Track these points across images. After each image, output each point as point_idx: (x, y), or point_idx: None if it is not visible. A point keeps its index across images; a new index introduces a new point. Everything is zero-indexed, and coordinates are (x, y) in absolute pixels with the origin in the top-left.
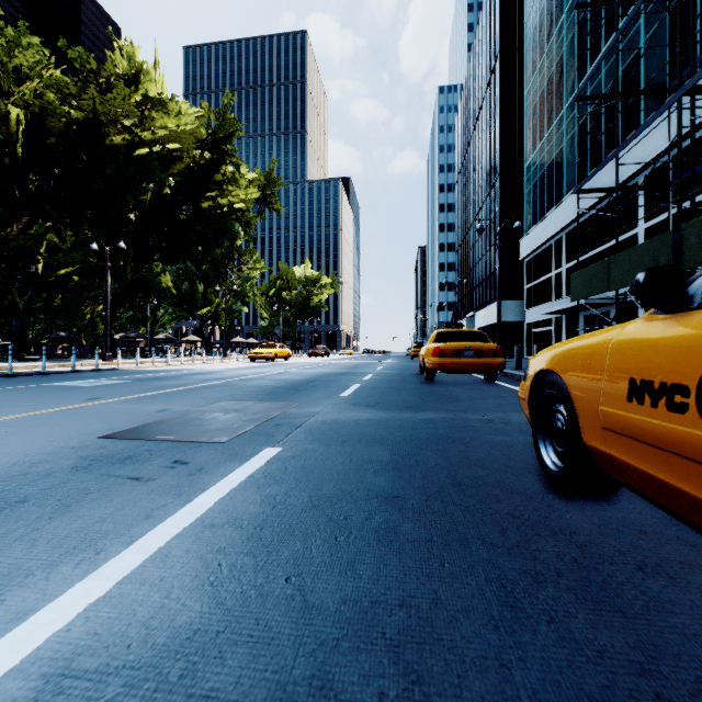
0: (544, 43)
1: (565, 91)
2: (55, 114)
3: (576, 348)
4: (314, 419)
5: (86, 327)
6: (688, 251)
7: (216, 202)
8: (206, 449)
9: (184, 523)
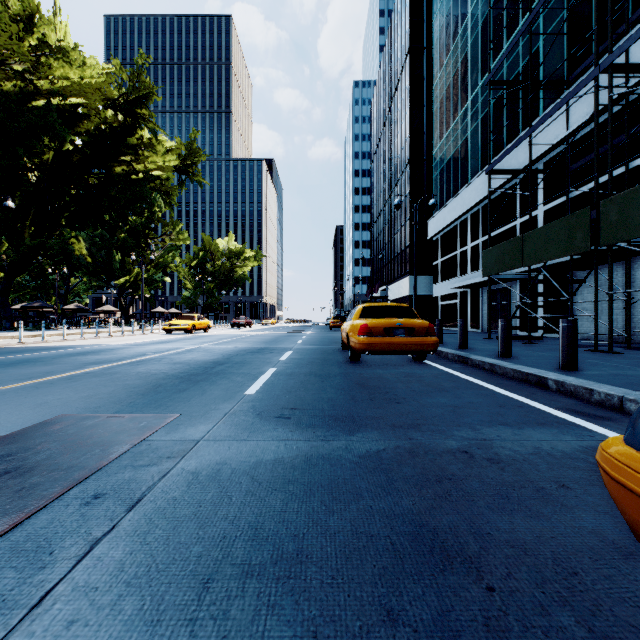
0: (450, 41)
1: (470, 85)
2: None
3: None
4: (180, 467)
5: None
6: (607, 228)
7: (131, 167)
8: None
9: None
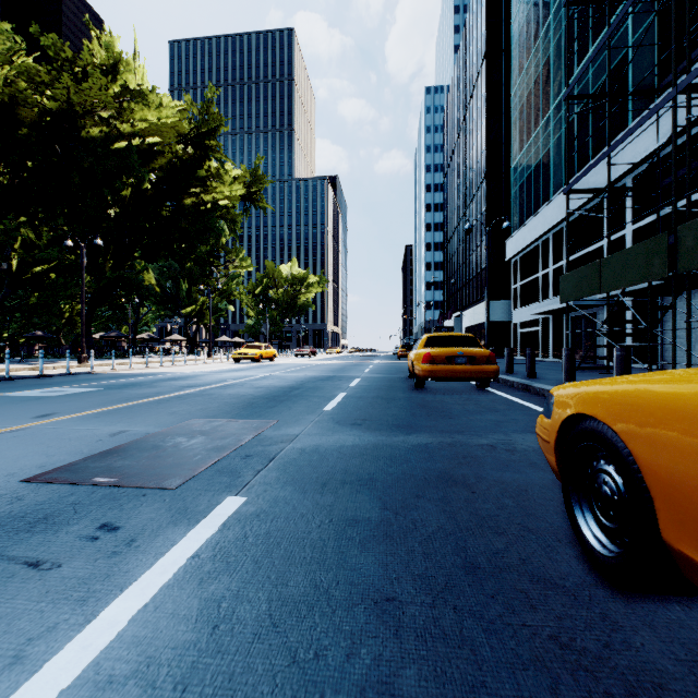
0: (531, 44)
1: (552, 92)
2: (26, 103)
3: (646, 398)
4: (291, 446)
5: (65, 326)
6: (684, 254)
7: (200, 198)
8: (150, 500)
9: (65, 678)
